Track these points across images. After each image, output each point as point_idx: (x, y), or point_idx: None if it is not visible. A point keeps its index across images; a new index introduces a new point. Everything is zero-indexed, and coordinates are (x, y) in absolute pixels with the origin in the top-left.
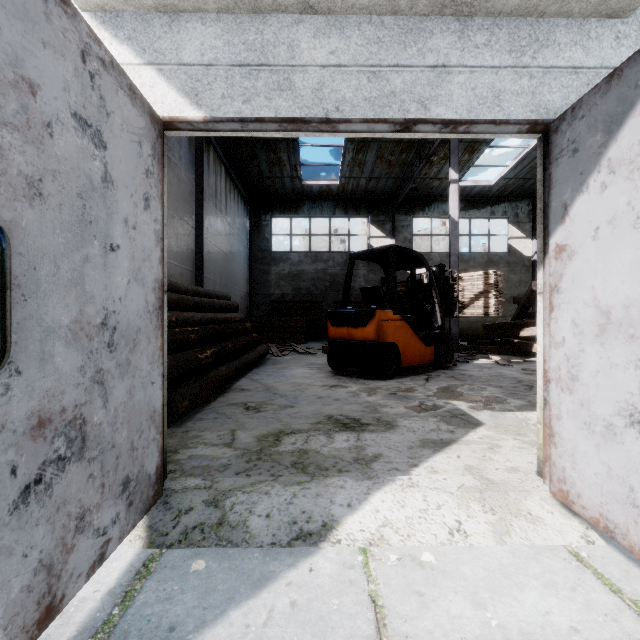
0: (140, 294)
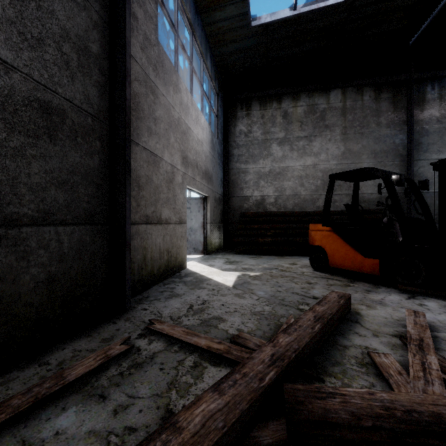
0: (197, 224)
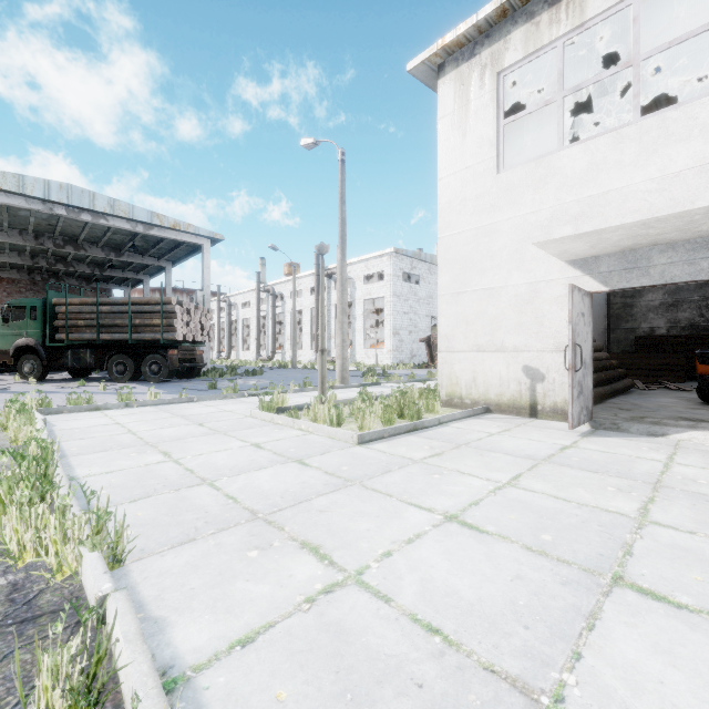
0: (588, 353)
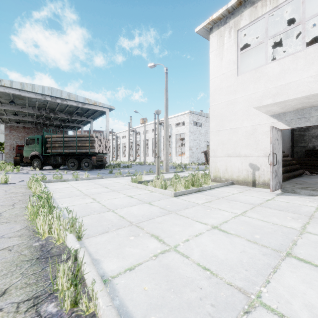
0: (280, 157)
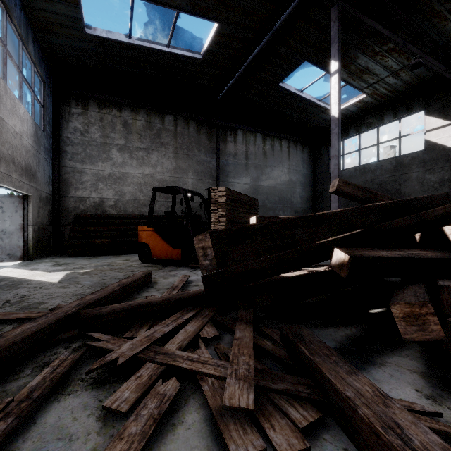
0: (14, 226)
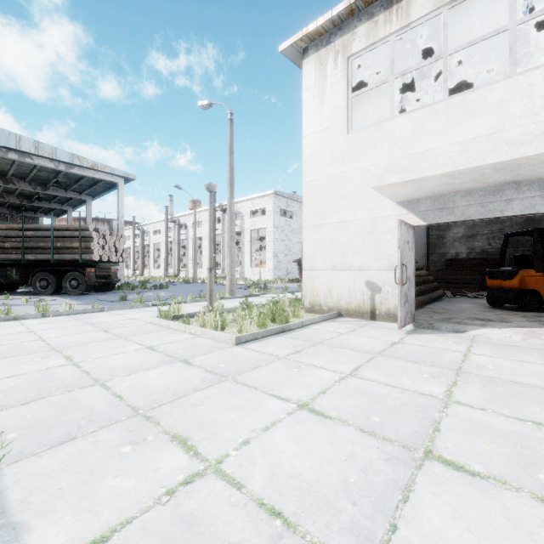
0: (412, 271)
